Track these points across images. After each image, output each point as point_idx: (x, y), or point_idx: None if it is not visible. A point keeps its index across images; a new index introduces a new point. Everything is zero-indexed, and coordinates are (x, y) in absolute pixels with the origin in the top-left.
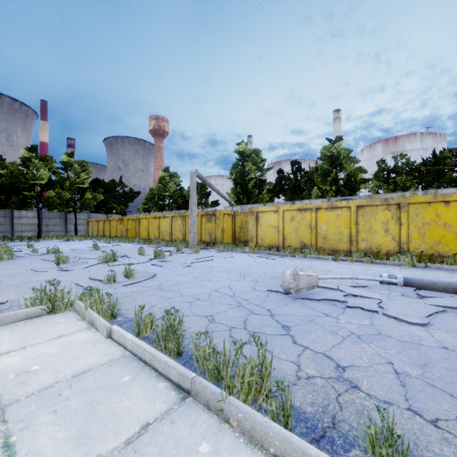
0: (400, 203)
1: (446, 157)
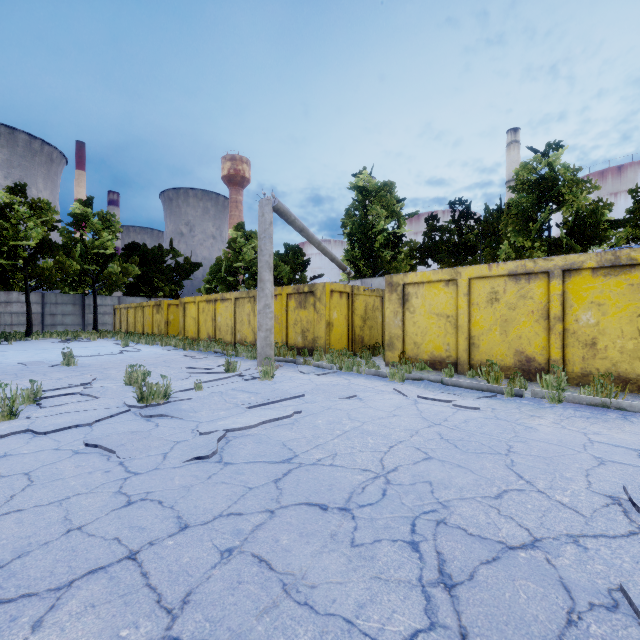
0: None
1: None
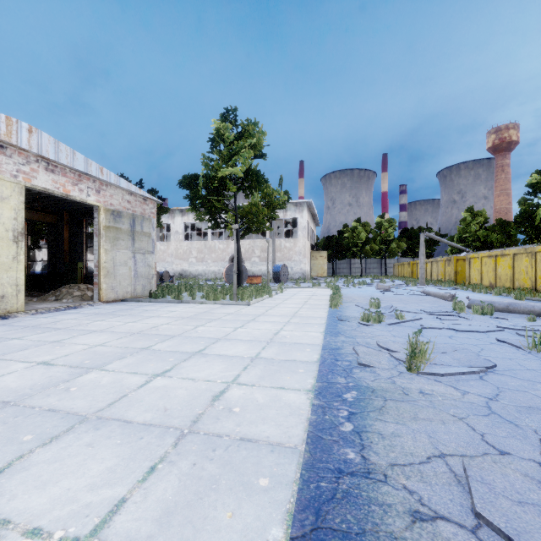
0: (531, 252)
1: None
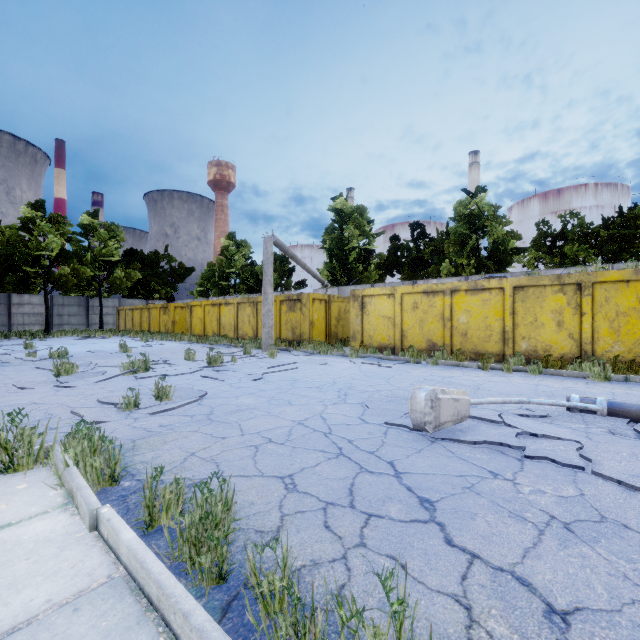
0: (582, 283)
1: (639, 216)
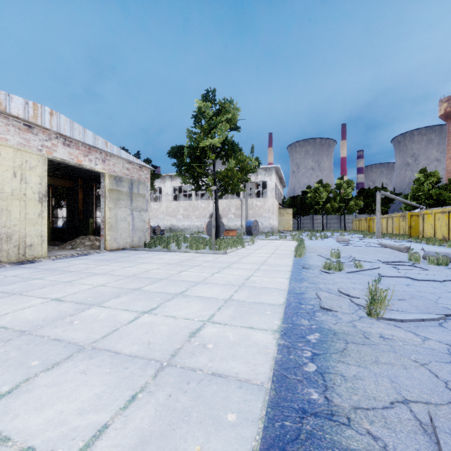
0: None
1: None
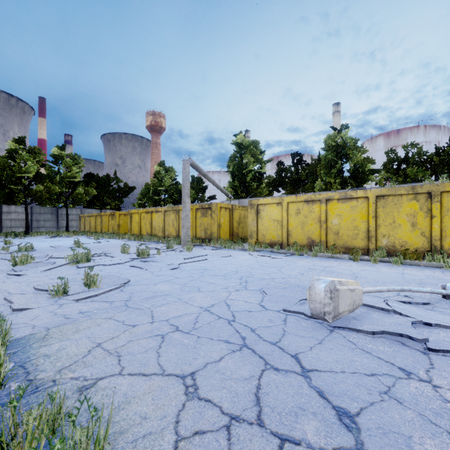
0: (432, 192)
1: None
